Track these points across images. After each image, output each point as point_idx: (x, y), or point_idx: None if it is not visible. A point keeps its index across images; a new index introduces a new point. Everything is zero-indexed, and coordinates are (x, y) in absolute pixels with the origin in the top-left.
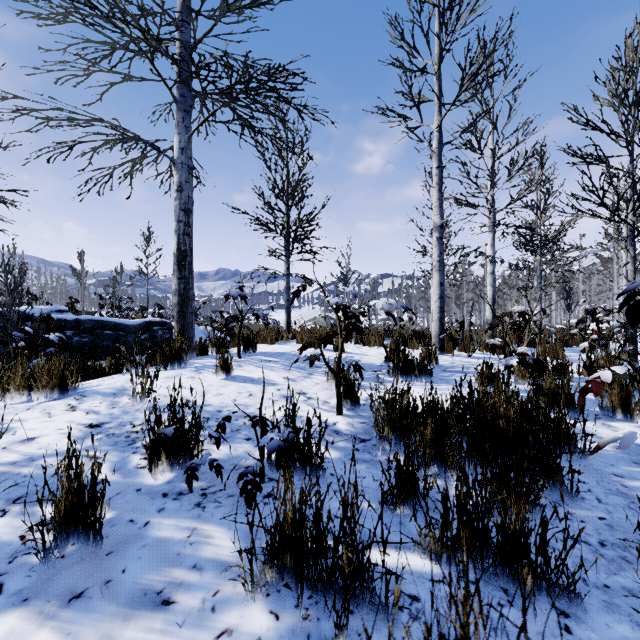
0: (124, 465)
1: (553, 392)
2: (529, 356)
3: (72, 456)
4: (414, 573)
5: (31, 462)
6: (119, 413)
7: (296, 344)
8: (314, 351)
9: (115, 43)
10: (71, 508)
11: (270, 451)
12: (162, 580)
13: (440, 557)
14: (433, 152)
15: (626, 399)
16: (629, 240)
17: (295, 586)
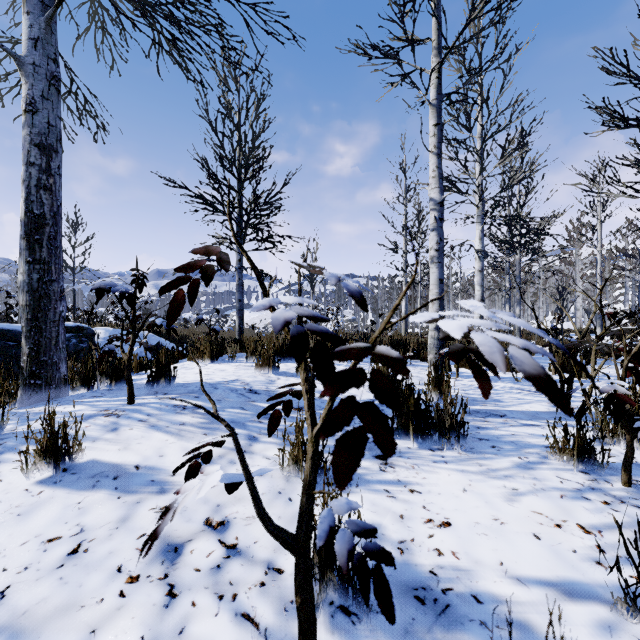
0: None
1: None
2: None
3: None
4: None
5: None
6: None
7: (245, 362)
8: (267, 378)
9: None
10: None
11: None
12: None
13: None
14: (430, 104)
15: None
16: None
17: None
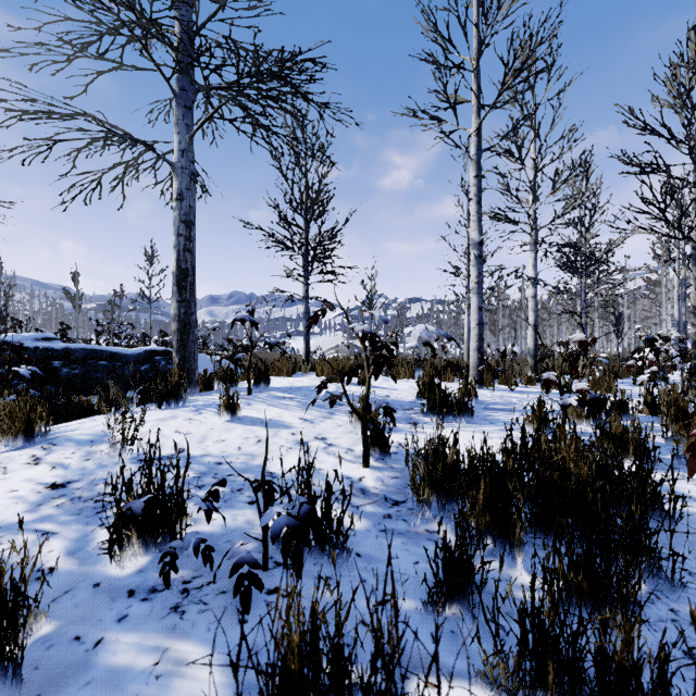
0: (84, 545)
1: (621, 437)
2: (590, 394)
3: None
4: None
5: None
6: (93, 467)
7: (316, 377)
8: (336, 385)
9: (100, 23)
10: None
11: (275, 533)
12: None
13: (513, 695)
14: (471, 159)
15: None
16: (692, 259)
17: None
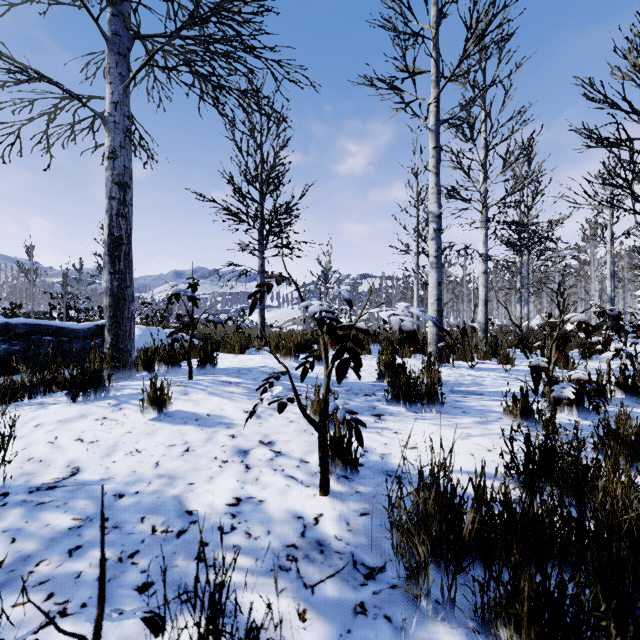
0: None
1: (636, 441)
2: (591, 384)
3: None
4: None
5: None
6: None
7: (269, 354)
8: (290, 365)
9: None
10: None
11: None
12: None
13: None
14: (430, 130)
15: None
16: None
17: None
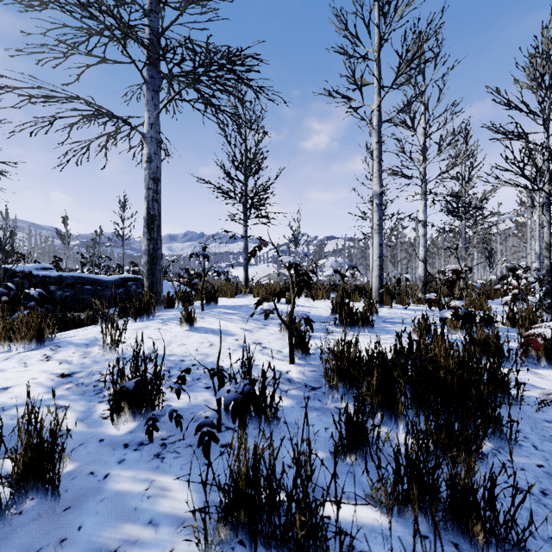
0: (90, 415)
1: (484, 342)
2: (462, 309)
3: (31, 412)
4: (366, 527)
5: (2, 412)
6: (90, 363)
7: (253, 298)
8: (269, 304)
9: (90, 28)
10: (30, 463)
11: (226, 403)
12: (117, 538)
13: (391, 510)
14: (373, 129)
15: (550, 348)
16: (545, 206)
17: (249, 544)
